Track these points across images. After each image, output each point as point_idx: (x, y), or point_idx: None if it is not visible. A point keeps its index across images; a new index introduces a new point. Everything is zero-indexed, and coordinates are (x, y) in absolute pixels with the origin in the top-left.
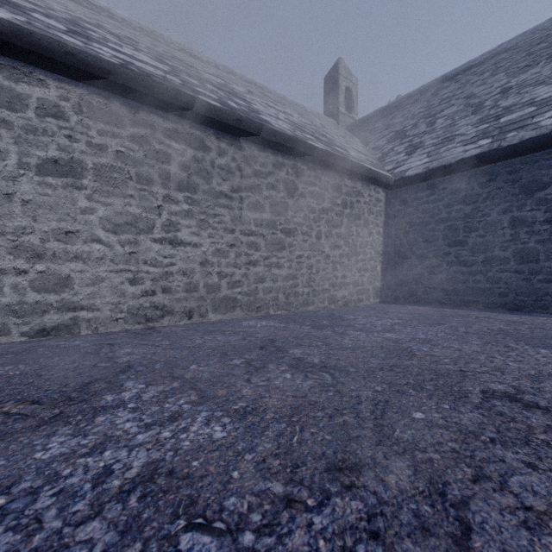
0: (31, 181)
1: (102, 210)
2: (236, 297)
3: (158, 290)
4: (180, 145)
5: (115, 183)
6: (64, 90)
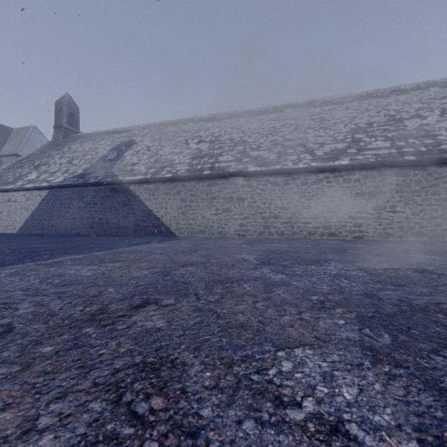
0: (352, 199)
1: (369, 204)
2: (423, 232)
3: (387, 228)
4: (396, 177)
5: (373, 196)
6: (360, 174)
